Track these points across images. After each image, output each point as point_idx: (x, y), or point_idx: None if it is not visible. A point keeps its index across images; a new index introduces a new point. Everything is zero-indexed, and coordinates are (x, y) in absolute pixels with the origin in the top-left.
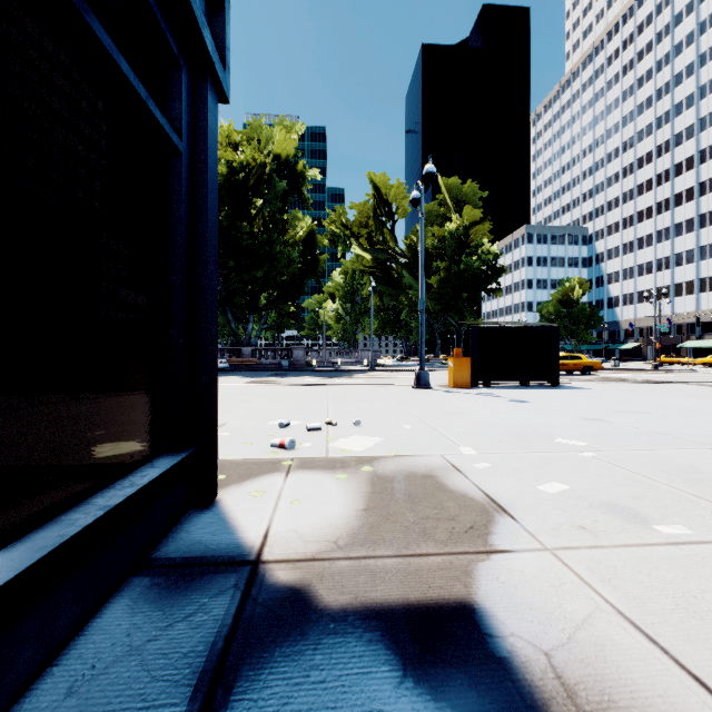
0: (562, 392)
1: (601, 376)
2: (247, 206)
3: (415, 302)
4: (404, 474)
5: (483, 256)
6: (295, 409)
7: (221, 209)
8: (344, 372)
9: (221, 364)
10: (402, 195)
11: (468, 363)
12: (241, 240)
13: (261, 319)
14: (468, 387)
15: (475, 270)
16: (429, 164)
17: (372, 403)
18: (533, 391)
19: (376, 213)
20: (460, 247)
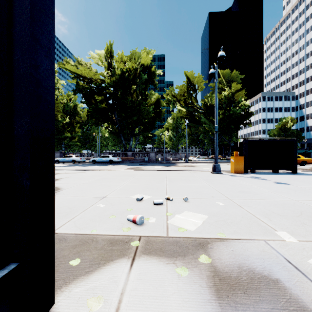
0: (303, 177)
1: None
2: (129, 88)
3: (207, 130)
4: (244, 273)
5: (241, 107)
6: (148, 186)
7: (118, 90)
8: (173, 163)
9: (118, 159)
10: (200, 80)
11: (242, 159)
12: (127, 104)
13: (136, 139)
14: (242, 173)
15: (238, 114)
16: (221, 51)
17: (191, 182)
18: (283, 176)
19: (188, 89)
20: (229, 103)
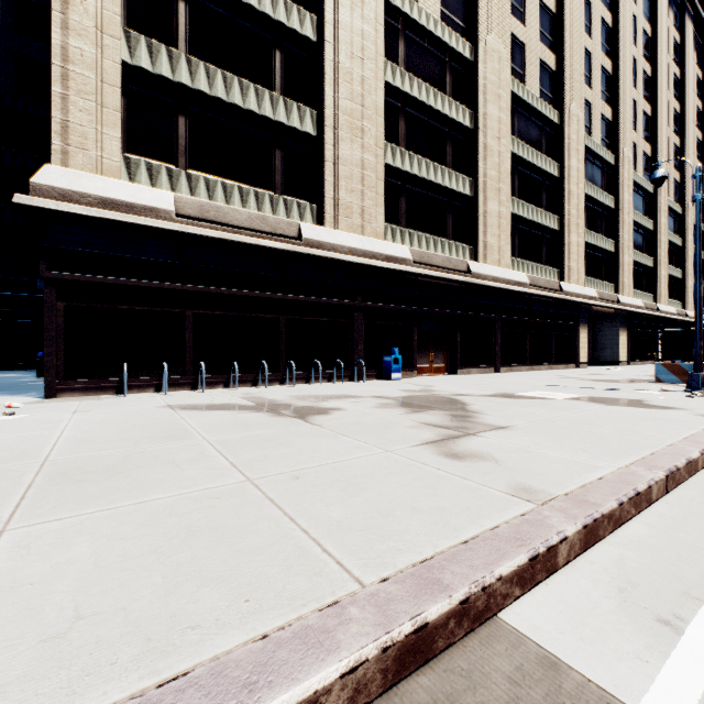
0: None
1: None
2: None
3: None
4: None
5: None
6: None
7: None
8: None
9: None
10: None
11: None
12: None
13: None
14: None
15: None
16: None
17: None
18: None
19: None
20: None
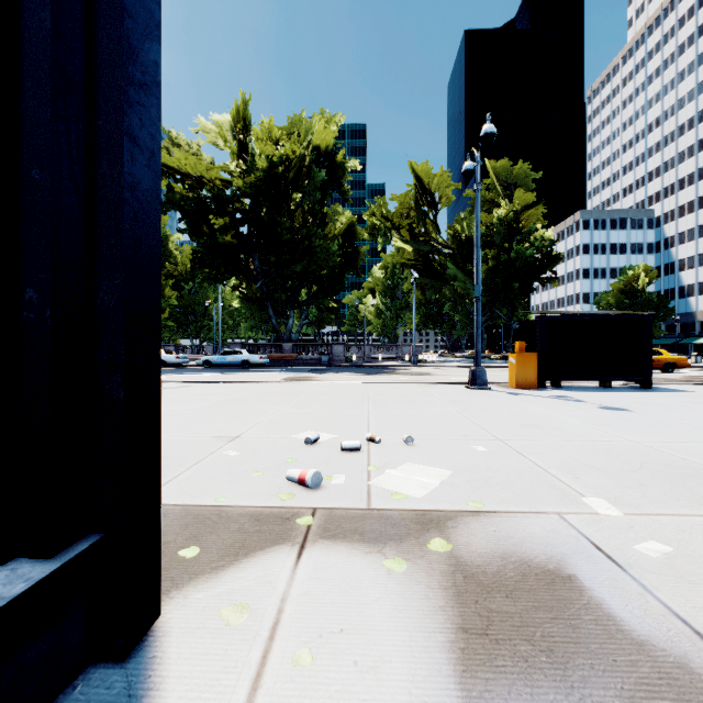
0: (662, 396)
1: (689, 375)
2: (287, 201)
3: (460, 294)
4: (511, 567)
5: (536, 243)
6: (329, 415)
7: (262, 205)
8: (385, 368)
9: (261, 359)
10: (445, 182)
11: (535, 359)
12: (281, 235)
13: (302, 315)
14: (535, 388)
15: (528, 258)
16: (488, 123)
17: (422, 408)
18: (621, 393)
19: (418, 202)
20: (510, 234)
